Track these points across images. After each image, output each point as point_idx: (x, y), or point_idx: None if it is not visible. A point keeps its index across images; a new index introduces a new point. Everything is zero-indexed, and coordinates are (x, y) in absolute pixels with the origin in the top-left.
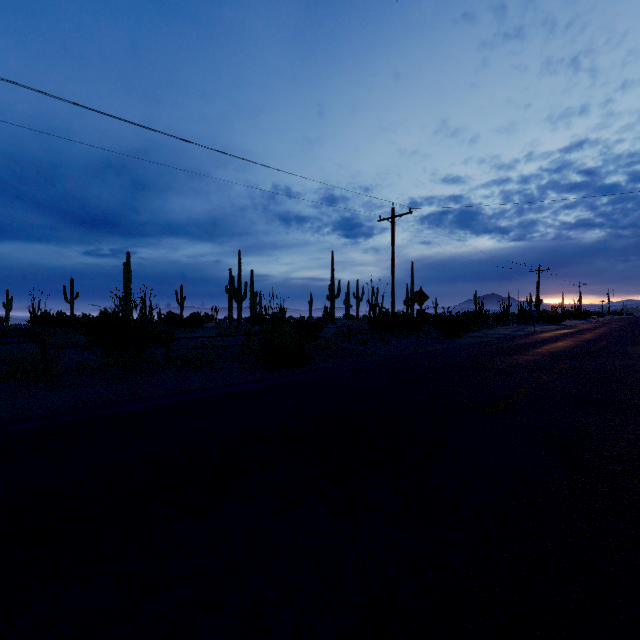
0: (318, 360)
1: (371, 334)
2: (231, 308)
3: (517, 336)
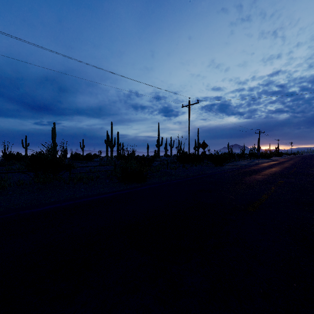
0: (151, 178)
1: (178, 164)
2: (107, 151)
3: (251, 165)
